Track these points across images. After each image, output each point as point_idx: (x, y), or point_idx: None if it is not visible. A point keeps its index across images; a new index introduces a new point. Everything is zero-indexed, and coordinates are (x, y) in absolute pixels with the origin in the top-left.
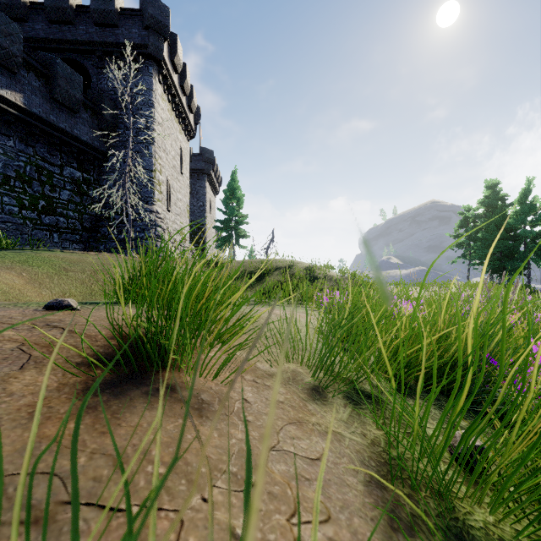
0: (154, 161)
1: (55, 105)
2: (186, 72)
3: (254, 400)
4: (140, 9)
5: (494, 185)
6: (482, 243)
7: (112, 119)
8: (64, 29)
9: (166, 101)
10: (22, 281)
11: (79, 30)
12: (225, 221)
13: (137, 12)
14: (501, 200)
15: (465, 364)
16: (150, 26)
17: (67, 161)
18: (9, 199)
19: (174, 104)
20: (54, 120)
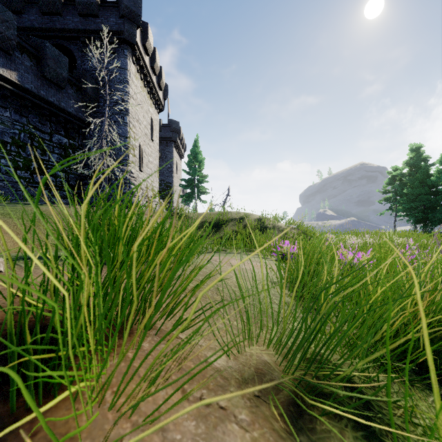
0: (128, 129)
1: (45, 82)
2: (156, 55)
3: None
4: (117, 1)
5: (417, 148)
6: (407, 198)
7: (94, 94)
8: (54, 19)
9: (139, 79)
10: None
11: (66, 20)
12: (189, 180)
13: (114, 4)
14: (424, 161)
15: None
16: (125, 15)
17: (55, 130)
18: (6, 161)
19: (146, 82)
20: (44, 94)
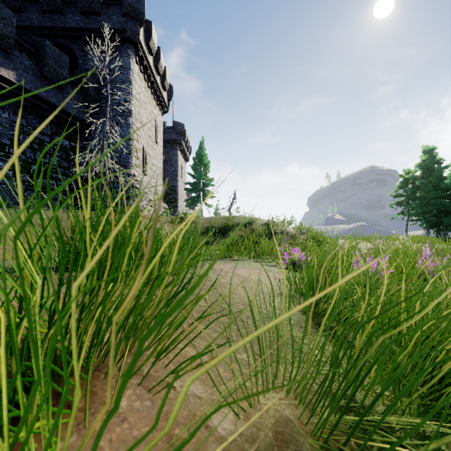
0: (131, 131)
1: (45, 82)
2: (160, 54)
3: None
4: None
5: (430, 150)
6: (420, 202)
7: (96, 95)
8: (55, 17)
9: (142, 79)
10: None
11: (67, 18)
12: (194, 184)
13: (117, 1)
14: (437, 164)
15: None
16: (127, 13)
17: (56, 131)
18: (4, 163)
19: (150, 82)
20: (44, 95)
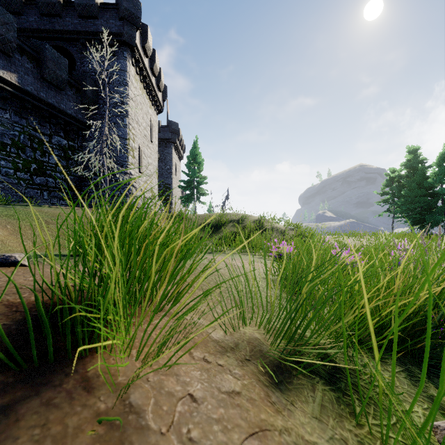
0: (128, 131)
1: (44, 83)
2: (155, 56)
3: (202, 394)
4: (116, 3)
5: (414, 150)
6: (405, 200)
7: (93, 96)
8: (53, 20)
9: (138, 80)
10: (6, 233)
11: (65, 21)
12: (188, 182)
13: (114, 6)
14: (421, 163)
15: (425, 321)
16: (124, 17)
17: (55, 131)
18: (6, 162)
19: (145, 83)
20: (44, 96)
